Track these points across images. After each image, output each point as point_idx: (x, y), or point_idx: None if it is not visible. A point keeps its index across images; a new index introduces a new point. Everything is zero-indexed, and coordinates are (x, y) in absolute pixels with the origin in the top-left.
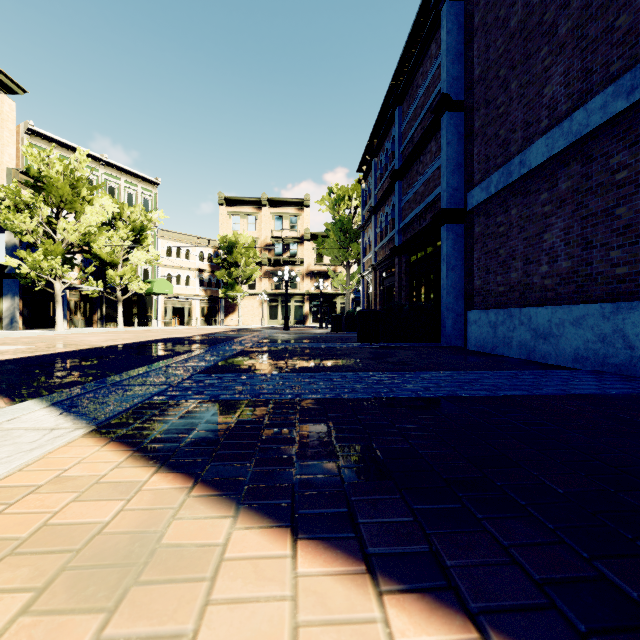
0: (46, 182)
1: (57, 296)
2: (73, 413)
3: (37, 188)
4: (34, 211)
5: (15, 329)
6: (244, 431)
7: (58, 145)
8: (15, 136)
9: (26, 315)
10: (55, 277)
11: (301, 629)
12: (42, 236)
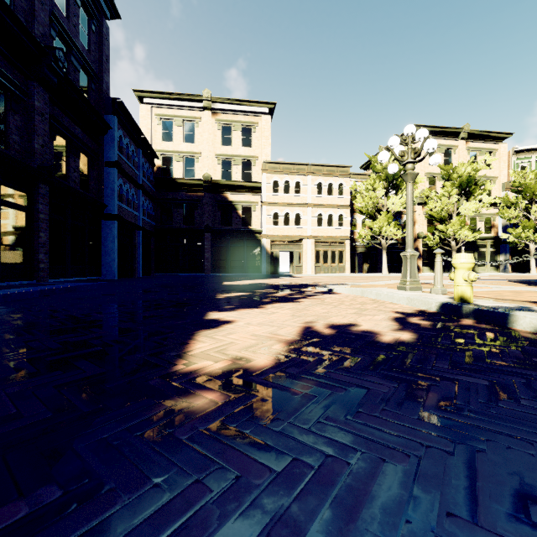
0: (523, 187)
1: (530, 252)
2: (509, 281)
3: (518, 192)
4: (516, 205)
5: (506, 272)
6: (535, 283)
7: (534, 151)
8: (506, 163)
9: (512, 264)
10: (529, 241)
11: (515, 284)
12: (521, 218)
